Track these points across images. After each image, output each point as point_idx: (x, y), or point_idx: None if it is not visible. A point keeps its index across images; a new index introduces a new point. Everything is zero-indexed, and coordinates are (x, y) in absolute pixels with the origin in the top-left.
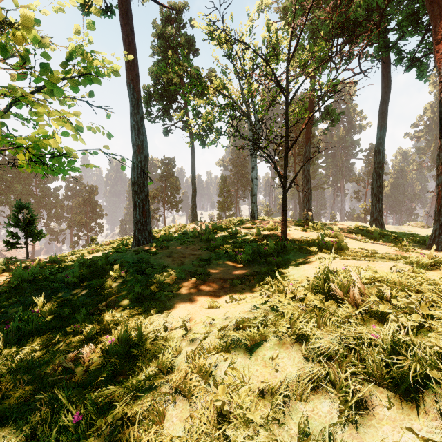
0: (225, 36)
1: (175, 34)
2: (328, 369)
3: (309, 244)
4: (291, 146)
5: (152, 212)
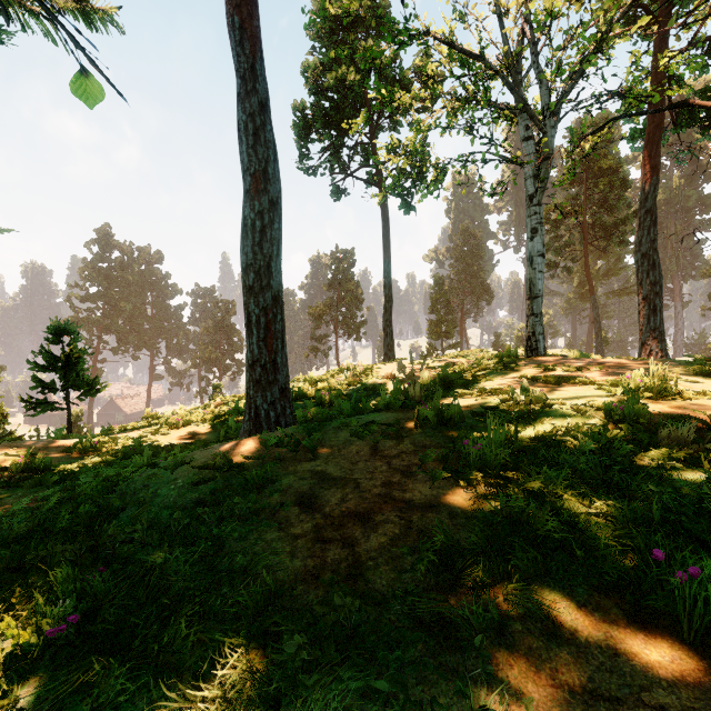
0: None
1: None
2: None
3: None
4: None
5: (317, 341)
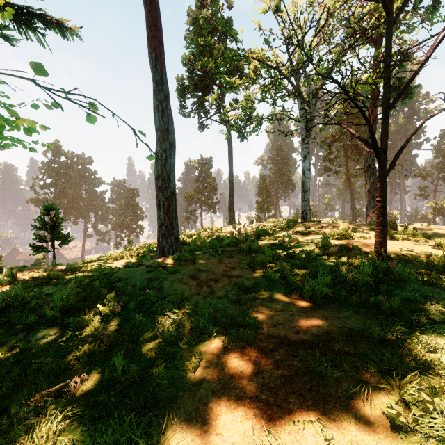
0: None
1: (211, 20)
2: None
3: (425, 264)
4: (399, 94)
5: (189, 213)
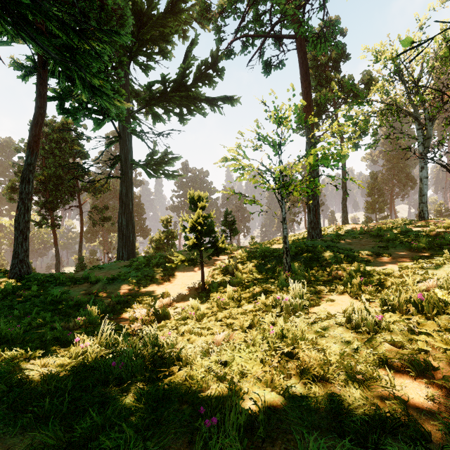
0: (391, 56)
1: None
2: None
3: None
4: None
5: (294, 215)
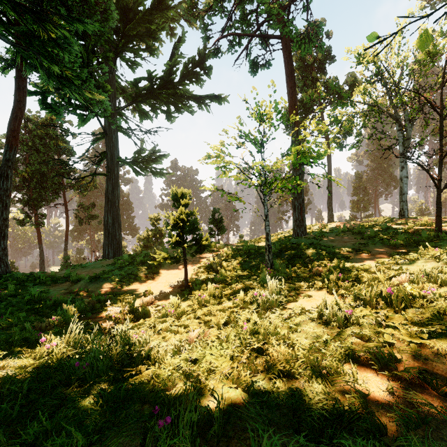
0: (373, 58)
1: None
2: (446, 261)
3: None
4: (446, 153)
5: (282, 214)
